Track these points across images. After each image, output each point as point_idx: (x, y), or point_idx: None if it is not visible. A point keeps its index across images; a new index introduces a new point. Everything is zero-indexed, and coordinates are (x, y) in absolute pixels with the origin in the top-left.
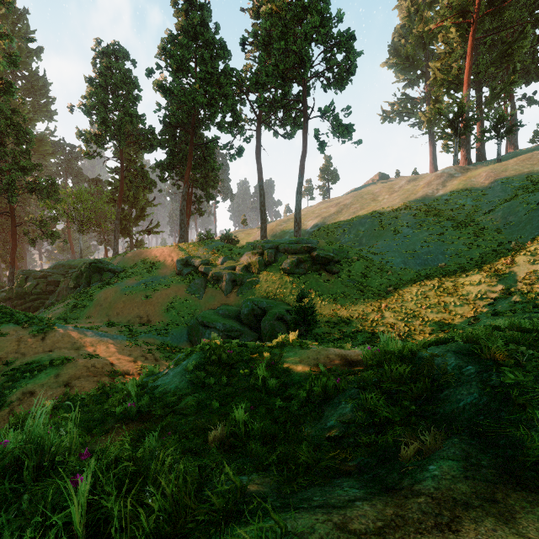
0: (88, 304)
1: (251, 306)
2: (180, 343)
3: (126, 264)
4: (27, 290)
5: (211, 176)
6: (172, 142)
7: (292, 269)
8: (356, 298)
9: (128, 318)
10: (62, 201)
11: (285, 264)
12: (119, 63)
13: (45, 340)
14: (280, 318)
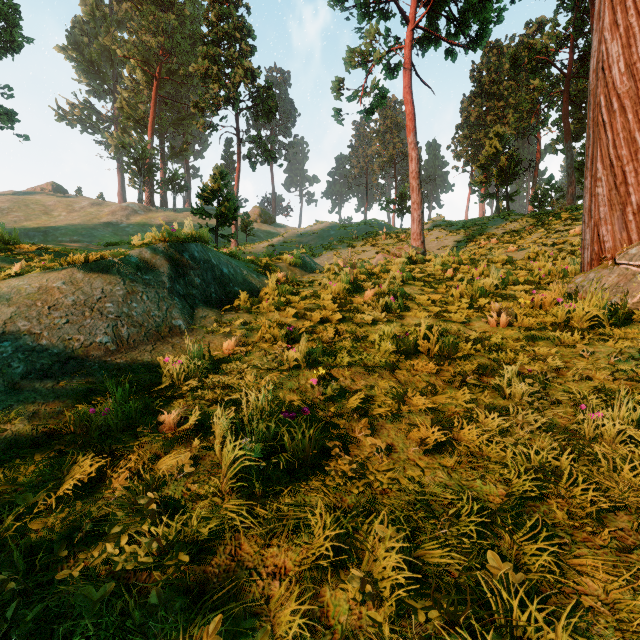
0: None
1: None
2: None
3: None
4: None
5: None
6: None
7: None
8: None
9: None
10: None
11: None
12: None
13: None
14: None
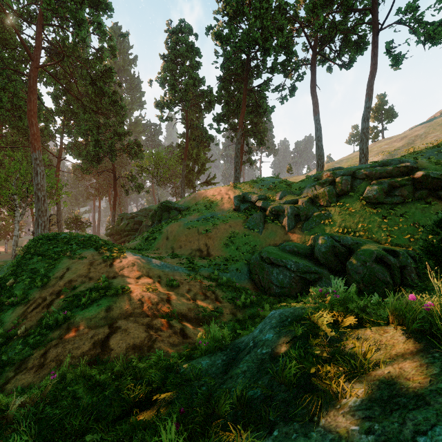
0: (157, 237)
1: (330, 242)
2: (241, 281)
3: (189, 203)
4: (121, 227)
5: (261, 126)
6: (227, 95)
7: (381, 198)
8: None
9: (189, 251)
10: (146, 160)
11: (368, 192)
12: (184, 36)
13: (112, 266)
14: (379, 260)
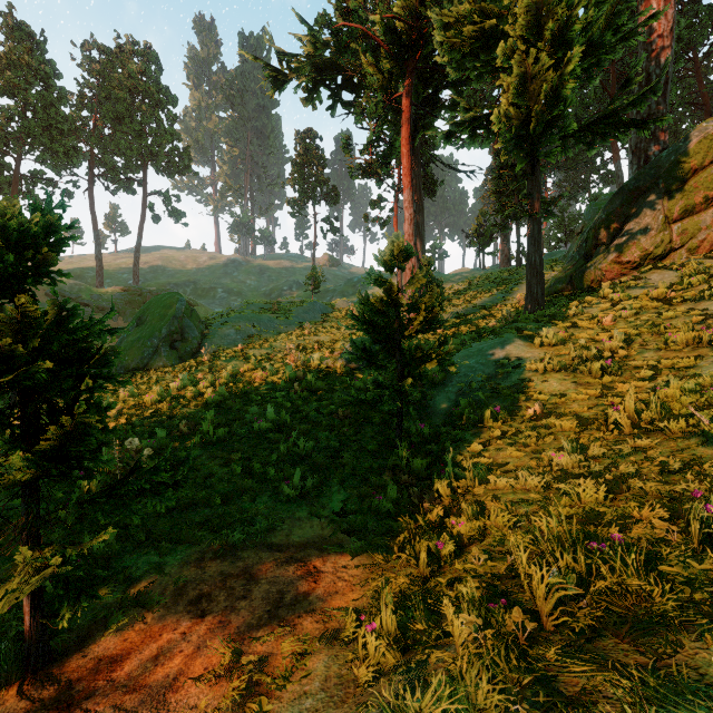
0: None
1: None
2: None
3: None
4: None
5: None
6: None
7: None
8: None
9: None
10: None
11: None
12: None
13: None
14: None
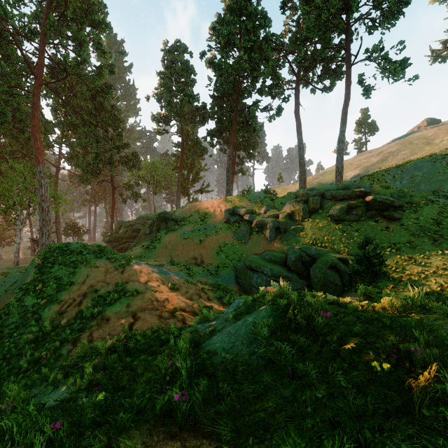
0: (156, 246)
1: (298, 253)
2: (229, 284)
3: (185, 214)
4: (120, 235)
5: (252, 139)
6: (220, 112)
7: (342, 216)
8: (429, 248)
9: (186, 259)
10: (143, 170)
11: (333, 211)
12: (180, 56)
13: (124, 273)
14: (333, 267)
